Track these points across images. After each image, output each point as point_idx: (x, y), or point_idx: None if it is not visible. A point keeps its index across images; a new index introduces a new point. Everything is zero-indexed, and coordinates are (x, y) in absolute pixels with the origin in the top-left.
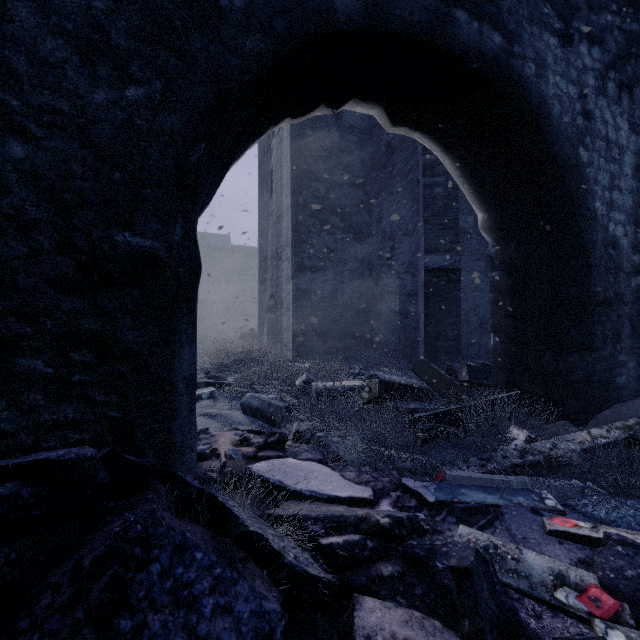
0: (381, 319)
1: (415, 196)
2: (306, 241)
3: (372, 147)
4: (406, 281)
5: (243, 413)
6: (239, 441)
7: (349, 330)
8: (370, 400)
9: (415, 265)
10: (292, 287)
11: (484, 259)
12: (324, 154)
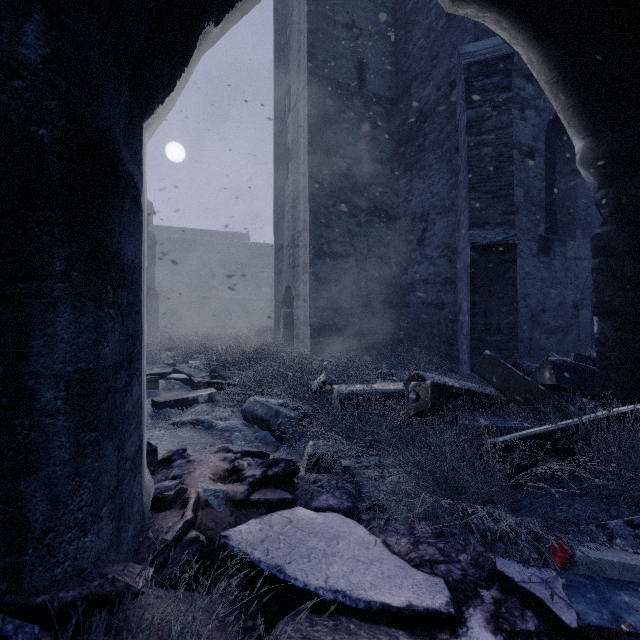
0: (410, 312)
1: (453, 167)
2: (325, 224)
3: (400, 118)
4: (441, 267)
5: (245, 422)
6: (226, 471)
7: (374, 325)
8: (418, 412)
9: (453, 248)
10: (310, 276)
11: (536, 240)
12: (346, 126)
